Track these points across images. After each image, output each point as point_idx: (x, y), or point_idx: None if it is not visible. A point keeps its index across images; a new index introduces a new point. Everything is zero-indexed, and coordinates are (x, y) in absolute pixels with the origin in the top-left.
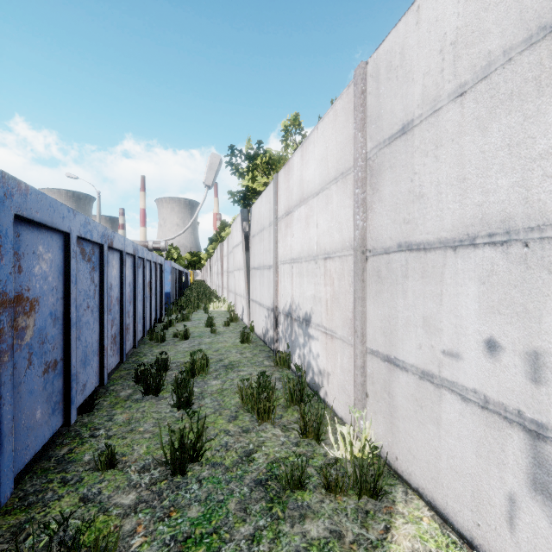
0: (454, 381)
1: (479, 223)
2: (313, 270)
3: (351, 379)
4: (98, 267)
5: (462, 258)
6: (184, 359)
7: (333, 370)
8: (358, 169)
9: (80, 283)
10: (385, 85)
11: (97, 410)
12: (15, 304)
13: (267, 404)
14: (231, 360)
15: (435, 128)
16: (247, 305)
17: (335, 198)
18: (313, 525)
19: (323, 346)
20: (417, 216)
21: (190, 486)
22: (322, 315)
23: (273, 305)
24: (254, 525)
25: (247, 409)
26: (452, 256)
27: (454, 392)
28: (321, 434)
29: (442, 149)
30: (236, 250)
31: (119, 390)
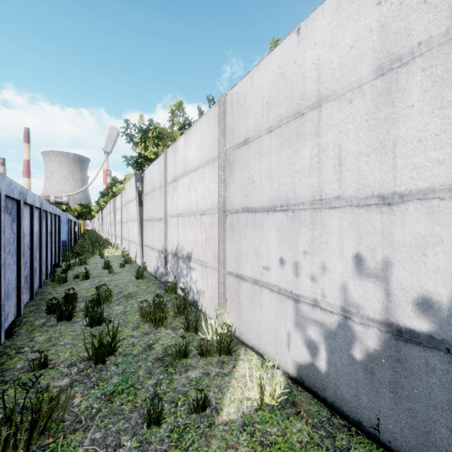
0: (267, 282)
1: (277, 200)
2: (193, 222)
3: (217, 292)
4: (16, 219)
5: (271, 217)
6: (88, 294)
7: (206, 289)
8: (221, 159)
9: (5, 232)
10: (236, 112)
11: (16, 336)
12: None
13: (162, 315)
14: (129, 291)
15: (259, 146)
16: (141, 250)
17: (207, 175)
18: (193, 372)
19: (200, 273)
20: (251, 192)
21: (109, 368)
22: (199, 253)
23: (163, 248)
24: (157, 379)
25: (146, 320)
26: (267, 216)
27: (267, 288)
28: (198, 327)
29: (262, 158)
30: (130, 205)
31: (32, 320)
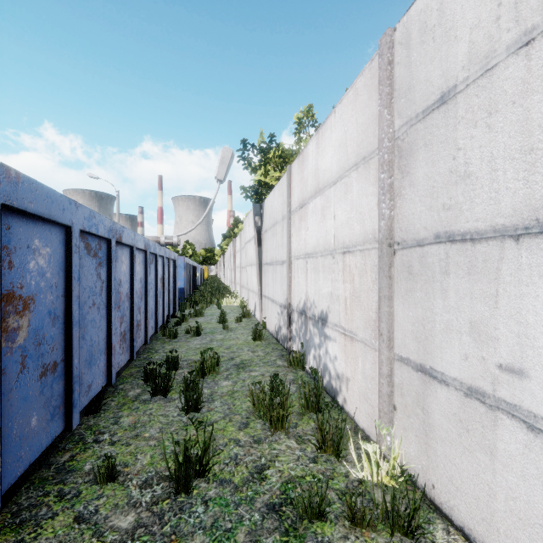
0: (515, 404)
1: None
2: (330, 265)
3: (375, 388)
4: (106, 263)
5: (529, 249)
6: (195, 356)
7: (353, 375)
8: (384, 151)
9: (85, 279)
10: (419, 51)
11: (103, 411)
12: (5, 302)
13: (281, 412)
14: (243, 358)
15: (487, 92)
16: (260, 301)
17: (355, 186)
18: None
19: (342, 348)
20: (461, 200)
21: (194, 509)
22: (340, 314)
23: (286, 302)
24: None
25: (259, 415)
26: (513, 248)
27: (515, 417)
28: (341, 450)
29: (497, 116)
30: (249, 245)
31: (128, 389)
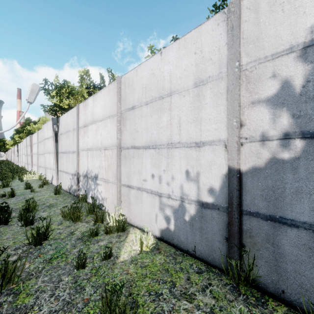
0: (145, 188)
1: (150, 142)
2: (99, 154)
3: (116, 197)
4: None
5: (147, 152)
6: (16, 206)
7: (108, 196)
8: (118, 116)
9: None
10: (127, 89)
11: None
12: None
13: (78, 214)
14: (51, 203)
15: (141, 111)
16: (57, 174)
17: (109, 125)
18: (102, 242)
19: (104, 187)
20: (136, 137)
21: (46, 247)
22: (103, 174)
23: (76, 172)
24: (79, 248)
25: (67, 219)
26: (145, 151)
27: (145, 191)
28: (103, 219)
29: (142, 118)
30: (47, 141)
31: None
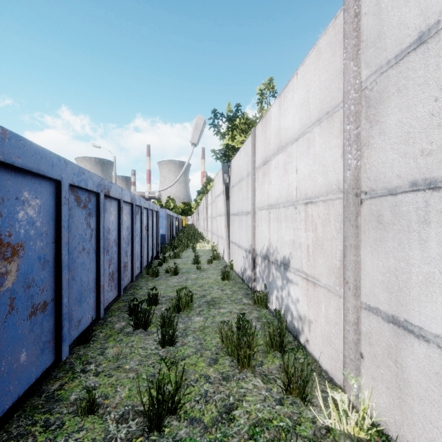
0: None
1: None
2: (292, 215)
3: (339, 333)
4: (95, 213)
5: None
6: (172, 293)
7: (315, 318)
8: (350, 102)
9: (75, 227)
10: None
11: (92, 341)
12: None
13: (248, 352)
14: (213, 296)
15: None
16: (228, 246)
17: (318, 141)
18: None
19: (304, 292)
20: None
21: None
22: (302, 260)
23: (251, 248)
24: None
25: (227, 352)
26: None
27: None
28: (307, 394)
29: None
30: (218, 199)
31: (115, 322)
